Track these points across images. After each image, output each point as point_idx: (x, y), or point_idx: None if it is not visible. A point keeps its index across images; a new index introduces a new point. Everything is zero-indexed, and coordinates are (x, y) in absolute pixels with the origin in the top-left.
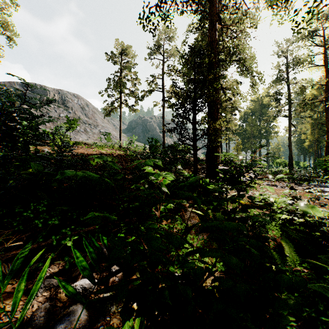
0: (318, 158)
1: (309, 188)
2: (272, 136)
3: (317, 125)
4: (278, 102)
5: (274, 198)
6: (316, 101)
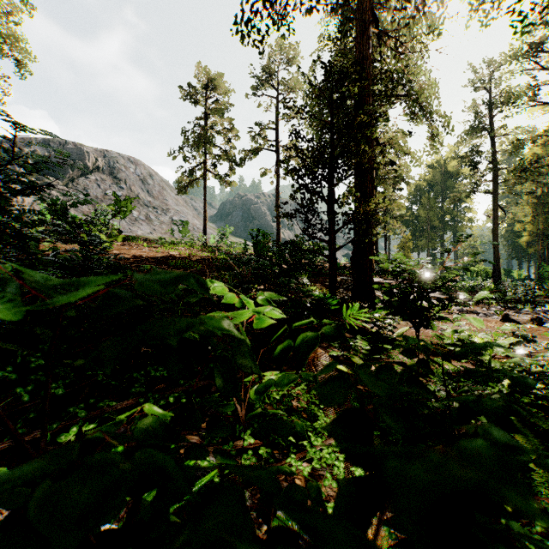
0: (544, 263)
1: (538, 318)
2: (463, 227)
3: (543, 207)
4: (475, 167)
5: (479, 337)
6: (543, 165)
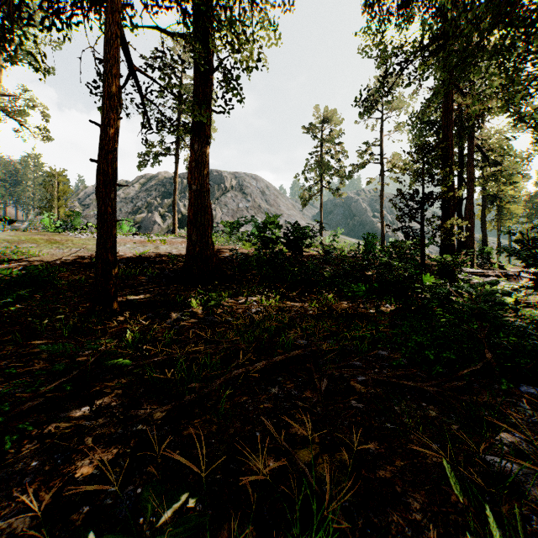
0: None
1: None
2: None
3: None
4: None
5: None
6: None
